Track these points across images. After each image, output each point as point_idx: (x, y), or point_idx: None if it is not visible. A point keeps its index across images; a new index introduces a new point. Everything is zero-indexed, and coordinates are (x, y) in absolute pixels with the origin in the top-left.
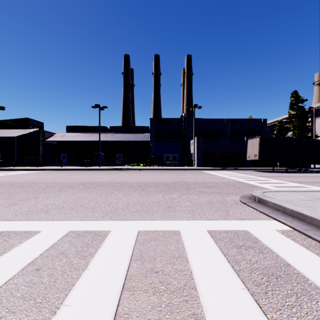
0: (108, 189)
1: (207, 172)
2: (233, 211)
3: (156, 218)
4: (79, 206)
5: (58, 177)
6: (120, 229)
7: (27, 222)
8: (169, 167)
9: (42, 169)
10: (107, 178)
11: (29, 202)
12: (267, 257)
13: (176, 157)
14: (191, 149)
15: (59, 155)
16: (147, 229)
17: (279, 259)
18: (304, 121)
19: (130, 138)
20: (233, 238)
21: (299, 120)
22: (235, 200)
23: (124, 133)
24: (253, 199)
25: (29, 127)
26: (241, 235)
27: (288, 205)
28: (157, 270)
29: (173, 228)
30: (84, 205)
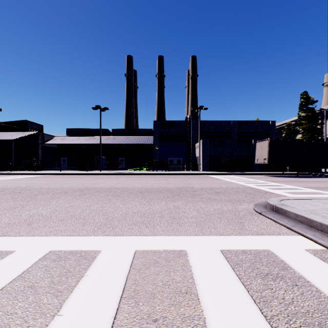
0: (106, 196)
1: (214, 177)
2: (248, 223)
3: (157, 233)
4: (69, 216)
5: (54, 182)
6: (112, 249)
7: (2, 239)
8: (173, 171)
9: (40, 173)
10: (107, 183)
11: (13, 211)
12: (305, 293)
13: (180, 161)
14: (196, 153)
15: (59, 159)
16: (146, 249)
17: (322, 296)
18: (314, 123)
19: (133, 141)
20: (254, 261)
21: (309, 122)
22: (248, 209)
23: (127, 136)
24: (269, 208)
25: (28, 130)
26: (263, 258)
27: (315, 217)
28: (156, 316)
29: (178, 247)
30: (75, 215)
